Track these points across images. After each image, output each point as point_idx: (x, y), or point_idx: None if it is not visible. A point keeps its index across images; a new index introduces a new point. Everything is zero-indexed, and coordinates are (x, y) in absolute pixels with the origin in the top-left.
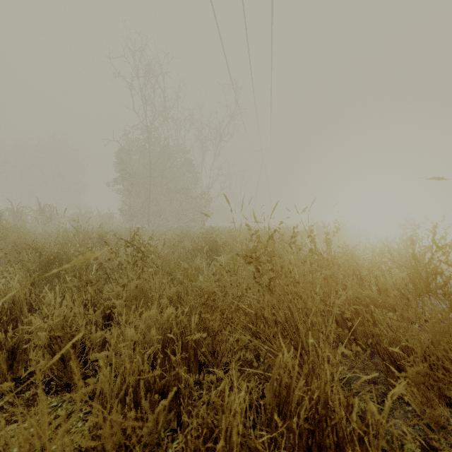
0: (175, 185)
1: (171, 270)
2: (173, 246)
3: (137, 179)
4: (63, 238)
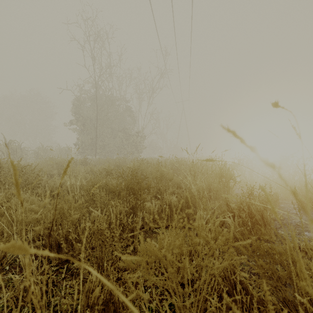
0: (117, 126)
1: None
2: (93, 182)
3: (86, 120)
4: None
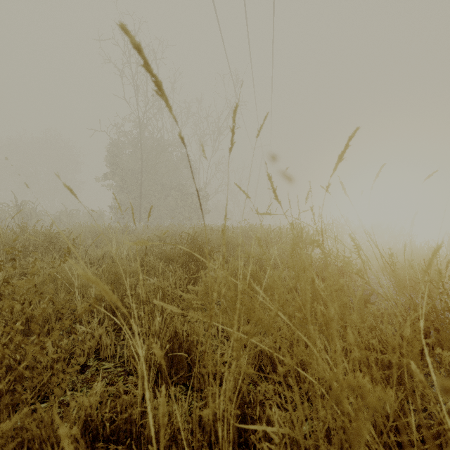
0: (170, 181)
1: (81, 316)
2: (144, 250)
3: (127, 173)
4: (1, 239)
